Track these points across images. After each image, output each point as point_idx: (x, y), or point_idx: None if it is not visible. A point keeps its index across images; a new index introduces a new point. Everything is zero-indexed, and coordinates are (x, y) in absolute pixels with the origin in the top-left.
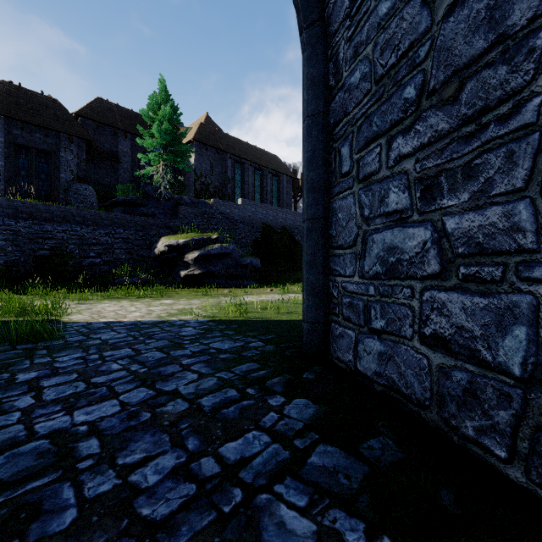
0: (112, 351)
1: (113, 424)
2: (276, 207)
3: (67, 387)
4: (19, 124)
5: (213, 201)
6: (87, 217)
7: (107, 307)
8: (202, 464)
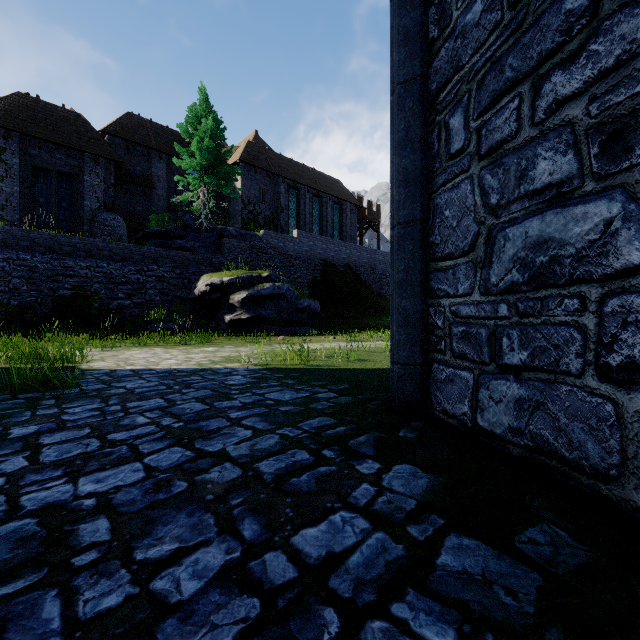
0: (138, 401)
1: (132, 497)
2: (338, 241)
3: (74, 445)
4: (37, 143)
5: (264, 232)
6: (115, 251)
7: (137, 354)
8: (267, 563)
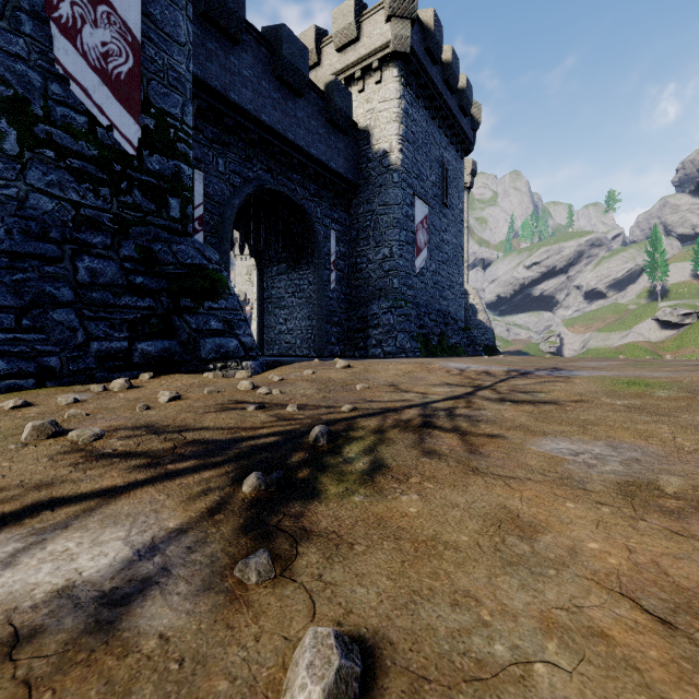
0: None
1: None
2: None
3: None
4: None
5: None
6: None
7: None
8: None
